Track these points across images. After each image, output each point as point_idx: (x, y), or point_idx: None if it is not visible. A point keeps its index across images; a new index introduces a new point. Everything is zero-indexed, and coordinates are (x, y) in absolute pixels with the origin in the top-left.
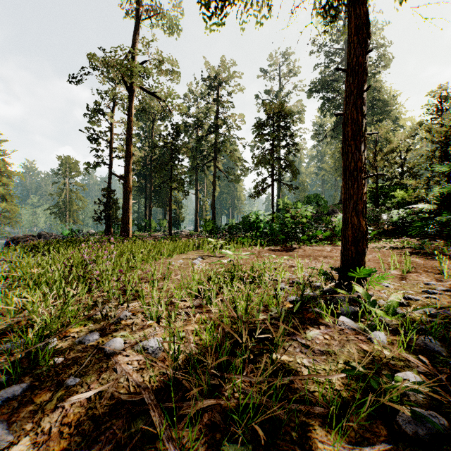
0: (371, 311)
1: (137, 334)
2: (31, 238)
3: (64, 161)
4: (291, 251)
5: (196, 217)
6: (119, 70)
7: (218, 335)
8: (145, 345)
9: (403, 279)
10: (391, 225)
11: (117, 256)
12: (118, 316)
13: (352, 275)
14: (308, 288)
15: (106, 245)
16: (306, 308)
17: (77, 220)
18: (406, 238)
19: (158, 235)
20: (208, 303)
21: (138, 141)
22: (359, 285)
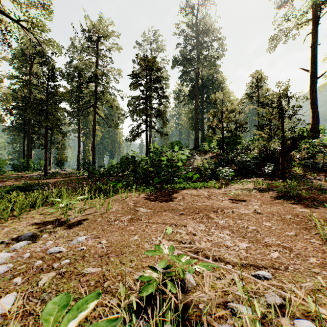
0: None
1: None
2: None
3: None
4: (170, 199)
5: (78, 157)
6: None
7: None
8: None
9: None
10: (239, 166)
11: None
12: None
13: None
14: None
15: None
16: None
17: None
18: (256, 178)
19: (31, 176)
20: None
21: (17, 83)
22: None
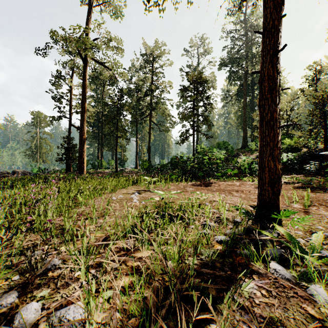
0: (295, 252)
1: (59, 293)
2: (6, 174)
3: (35, 115)
4: (209, 185)
5: (136, 158)
6: (76, 45)
7: (149, 294)
8: (62, 317)
9: (307, 213)
10: (282, 164)
11: (66, 193)
12: (45, 267)
13: (275, 217)
14: (230, 224)
15: (59, 183)
16: (234, 249)
17: (46, 160)
18: (294, 175)
19: (107, 172)
20: (140, 246)
21: (92, 101)
22: (276, 221)
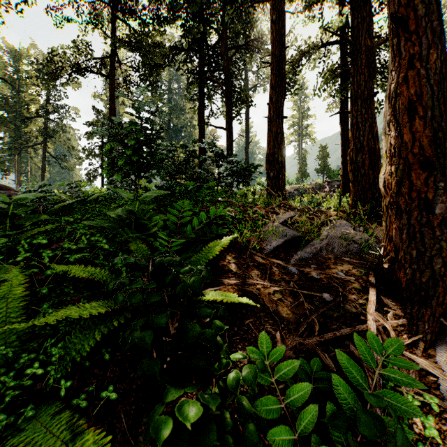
0: None
1: None
2: None
3: None
4: None
5: None
6: None
7: None
8: None
9: None
10: None
11: None
12: None
13: None
14: None
15: None
16: None
17: None
18: None
19: None
20: None
21: None
22: None
